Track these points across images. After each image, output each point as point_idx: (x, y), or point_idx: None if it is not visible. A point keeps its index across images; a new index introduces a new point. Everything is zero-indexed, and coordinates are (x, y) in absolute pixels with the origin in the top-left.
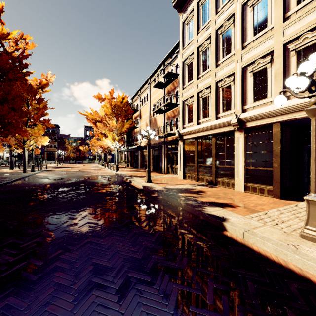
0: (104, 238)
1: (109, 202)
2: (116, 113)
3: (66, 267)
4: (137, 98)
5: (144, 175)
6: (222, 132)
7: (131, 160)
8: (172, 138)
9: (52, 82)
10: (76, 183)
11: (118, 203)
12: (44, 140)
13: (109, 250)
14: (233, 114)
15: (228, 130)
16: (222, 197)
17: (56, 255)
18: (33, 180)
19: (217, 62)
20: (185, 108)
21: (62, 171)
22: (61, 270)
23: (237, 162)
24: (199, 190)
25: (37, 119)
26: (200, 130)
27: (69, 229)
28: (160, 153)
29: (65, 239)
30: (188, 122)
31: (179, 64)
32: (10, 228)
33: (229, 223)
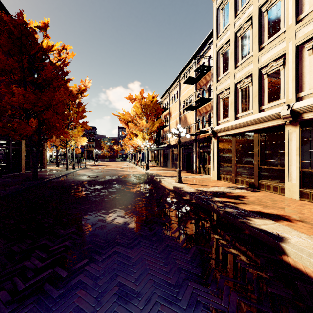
0: (132, 249)
1: (138, 203)
2: (146, 113)
3: (90, 284)
4: (167, 97)
5: (174, 174)
6: (268, 127)
7: (160, 159)
8: (204, 136)
9: (89, 87)
10: (108, 181)
11: (148, 205)
12: (82, 141)
13: (137, 266)
14: (284, 104)
15: (276, 124)
16: (270, 205)
17: (81, 265)
18: (73, 177)
19: (260, 46)
20: (219, 102)
21: (98, 168)
22: (84, 287)
23: (288, 163)
24: (238, 194)
25: (77, 122)
26: (238, 125)
27: (98, 233)
28: (190, 151)
29: (93, 245)
30: (223, 118)
31: (213, 55)
32: (45, 226)
33: (290, 246)
